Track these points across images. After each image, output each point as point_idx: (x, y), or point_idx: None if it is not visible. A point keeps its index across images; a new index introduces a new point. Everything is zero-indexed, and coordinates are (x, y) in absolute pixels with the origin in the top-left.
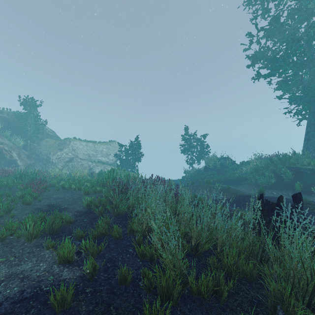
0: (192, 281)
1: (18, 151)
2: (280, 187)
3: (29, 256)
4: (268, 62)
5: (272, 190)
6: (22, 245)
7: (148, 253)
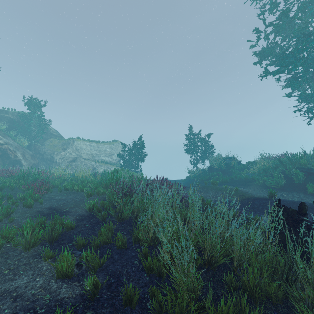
0: (210, 307)
1: (23, 151)
2: (290, 189)
3: (25, 268)
4: (277, 58)
5: (282, 192)
6: (18, 255)
7: (156, 267)
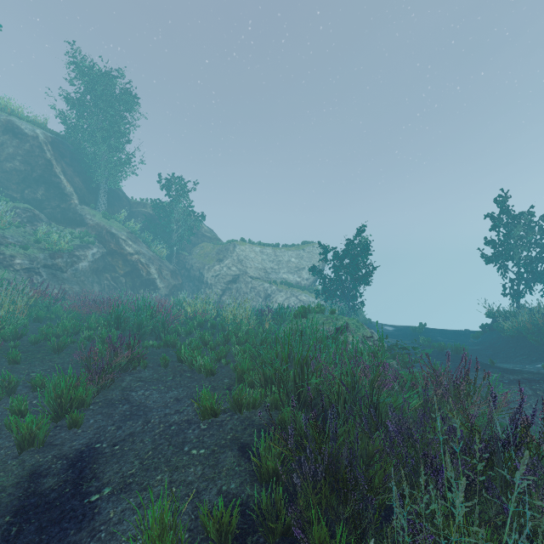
0: None
1: (159, 264)
2: None
3: None
4: None
5: None
6: None
7: None
